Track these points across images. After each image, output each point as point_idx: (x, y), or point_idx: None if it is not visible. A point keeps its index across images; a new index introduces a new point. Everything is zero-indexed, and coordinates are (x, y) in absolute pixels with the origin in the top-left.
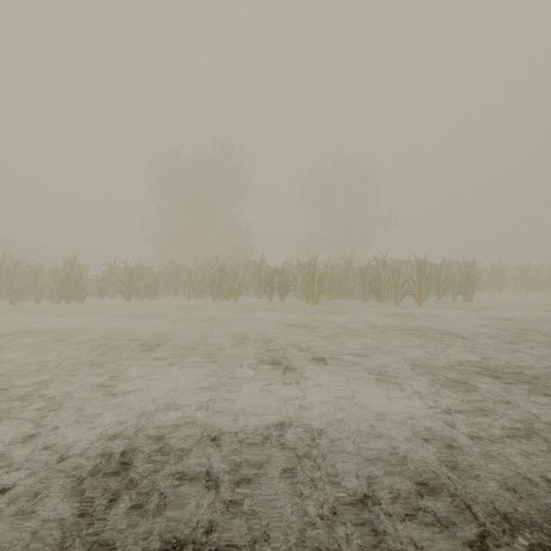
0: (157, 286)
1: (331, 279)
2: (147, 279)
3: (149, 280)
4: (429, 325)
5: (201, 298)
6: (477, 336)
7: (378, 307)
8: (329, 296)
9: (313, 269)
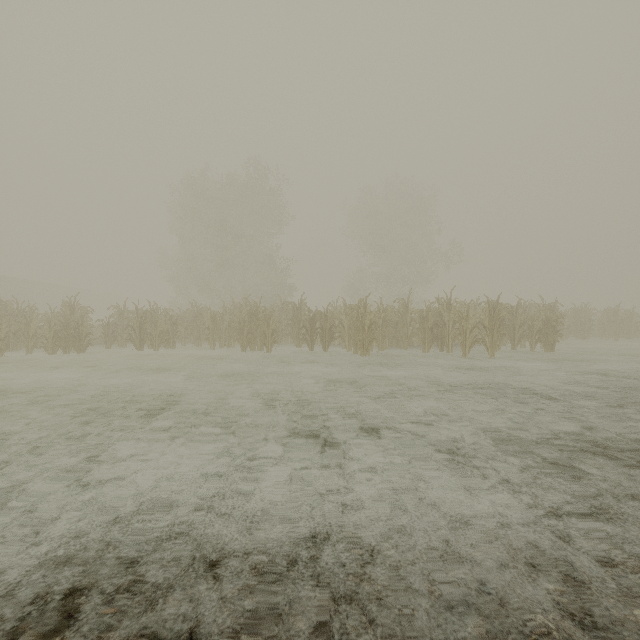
0: (176, 332)
1: (385, 324)
2: (163, 324)
3: (165, 325)
4: (506, 381)
5: (229, 347)
6: (569, 396)
7: (441, 359)
8: (382, 345)
9: (363, 313)
